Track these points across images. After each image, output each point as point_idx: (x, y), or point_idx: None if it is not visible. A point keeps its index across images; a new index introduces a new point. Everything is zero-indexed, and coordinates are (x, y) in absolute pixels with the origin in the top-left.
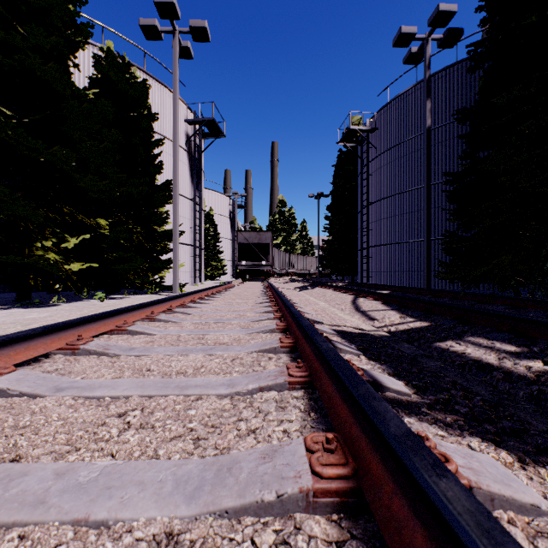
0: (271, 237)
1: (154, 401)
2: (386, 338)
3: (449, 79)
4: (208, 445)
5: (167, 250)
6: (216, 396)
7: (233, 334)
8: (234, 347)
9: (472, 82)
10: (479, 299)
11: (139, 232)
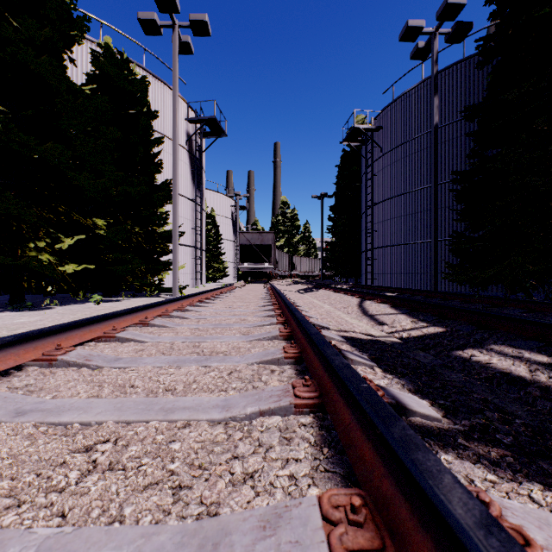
0: (273, 238)
1: (132, 428)
2: (399, 345)
3: (457, 76)
4: (191, 498)
5: (167, 251)
6: (207, 422)
7: (232, 341)
8: (232, 357)
9: (480, 79)
10: (492, 302)
11: (138, 233)
